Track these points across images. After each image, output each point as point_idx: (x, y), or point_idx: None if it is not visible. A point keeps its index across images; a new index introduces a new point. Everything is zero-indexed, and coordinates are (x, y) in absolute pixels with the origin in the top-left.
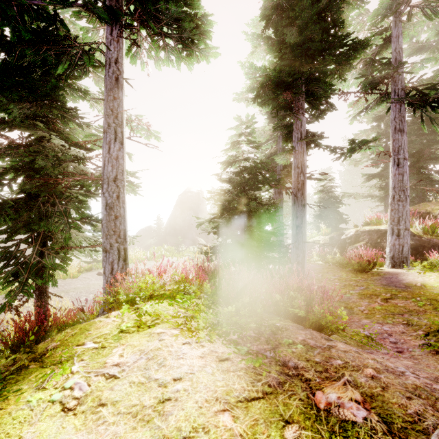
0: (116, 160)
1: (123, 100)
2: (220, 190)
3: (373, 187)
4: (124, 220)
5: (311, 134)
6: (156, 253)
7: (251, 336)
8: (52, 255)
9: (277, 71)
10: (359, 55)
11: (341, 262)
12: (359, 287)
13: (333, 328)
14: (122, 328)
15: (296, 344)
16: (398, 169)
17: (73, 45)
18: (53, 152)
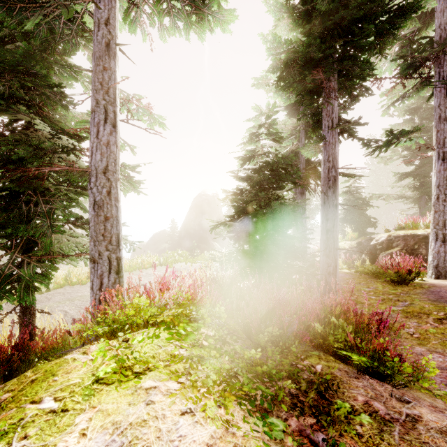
0: (107, 147)
1: (116, 72)
2: (237, 189)
3: (405, 187)
4: (117, 222)
5: (344, 123)
6: (170, 258)
7: (286, 395)
8: (33, 265)
9: (305, 45)
10: (406, 22)
11: (374, 271)
12: (401, 303)
13: (407, 381)
14: (98, 375)
15: (358, 414)
16: (443, 164)
17: (53, 4)
18: (38, 141)
